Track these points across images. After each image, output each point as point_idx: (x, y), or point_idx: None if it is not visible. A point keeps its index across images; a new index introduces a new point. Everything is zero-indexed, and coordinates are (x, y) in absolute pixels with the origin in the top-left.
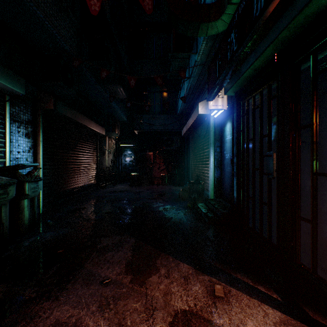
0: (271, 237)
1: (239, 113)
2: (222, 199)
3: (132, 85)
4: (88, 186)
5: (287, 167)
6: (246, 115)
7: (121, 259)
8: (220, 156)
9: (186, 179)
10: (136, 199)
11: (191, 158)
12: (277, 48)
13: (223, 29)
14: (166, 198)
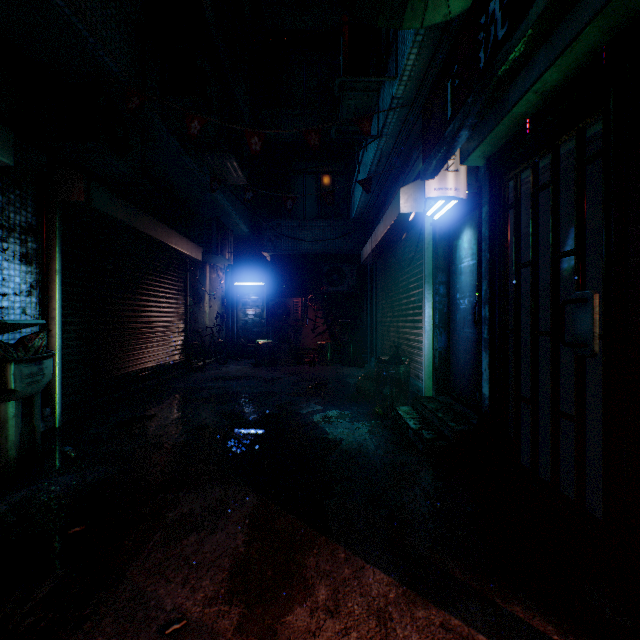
0: (583, 499)
1: (495, 205)
2: (450, 397)
3: (254, 150)
4: (167, 368)
5: (638, 328)
6: (514, 209)
7: (221, 555)
8: (446, 303)
9: (369, 351)
10: (266, 394)
11: (380, 309)
12: (612, 26)
13: (461, 8)
14: (329, 393)
